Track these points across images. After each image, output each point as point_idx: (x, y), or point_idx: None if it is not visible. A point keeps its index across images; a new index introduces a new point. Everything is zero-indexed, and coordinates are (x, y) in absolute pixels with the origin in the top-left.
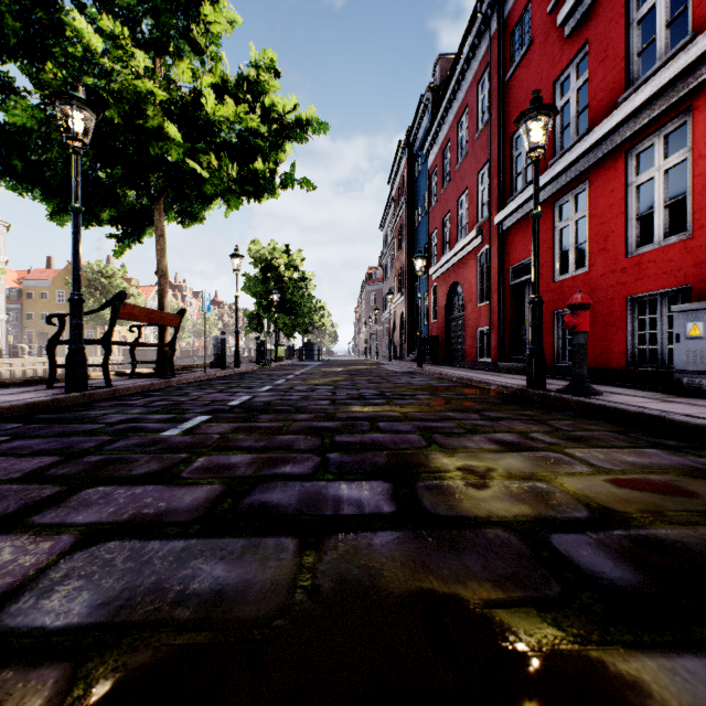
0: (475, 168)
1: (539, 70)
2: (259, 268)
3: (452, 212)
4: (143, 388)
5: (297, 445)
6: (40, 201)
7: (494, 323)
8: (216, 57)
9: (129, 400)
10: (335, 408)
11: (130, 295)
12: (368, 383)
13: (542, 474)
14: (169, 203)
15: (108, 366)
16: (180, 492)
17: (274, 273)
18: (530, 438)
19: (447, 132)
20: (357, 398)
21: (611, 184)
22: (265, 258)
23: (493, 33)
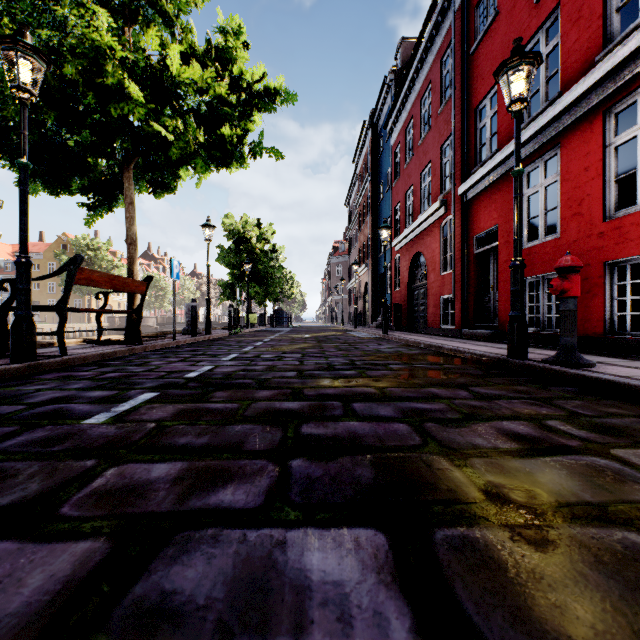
0: (439, 141)
1: (506, 39)
2: (233, 240)
3: (415, 185)
4: (104, 357)
5: (250, 441)
6: (10, 169)
7: (458, 291)
8: (186, 30)
9: (79, 372)
10: (302, 382)
11: (114, 266)
12: (337, 350)
13: (619, 508)
14: (140, 173)
15: (63, 334)
16: (30, 560)
17: (246, 245)
18: (549, 429)
19: (410, 110)
20: (326, 369)
21: (586, 147)
22: (238, 231)
23: (457, 9)
